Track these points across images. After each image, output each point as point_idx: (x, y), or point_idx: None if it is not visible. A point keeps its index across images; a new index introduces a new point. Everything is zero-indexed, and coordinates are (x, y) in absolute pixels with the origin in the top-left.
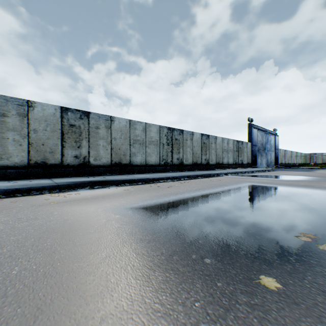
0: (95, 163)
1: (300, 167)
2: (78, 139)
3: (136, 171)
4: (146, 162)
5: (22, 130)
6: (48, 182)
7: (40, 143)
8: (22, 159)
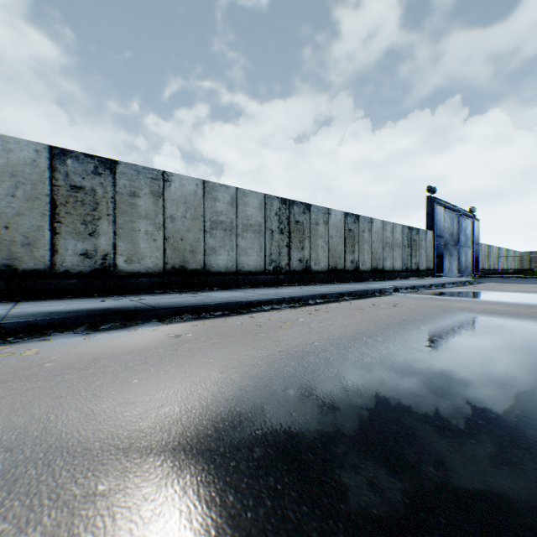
0: (129, 268)
1: (521, 276)
2: (91, 217)
3: (217, 284)
4: (239, 267)
5: None
6: None
7: None
8: None
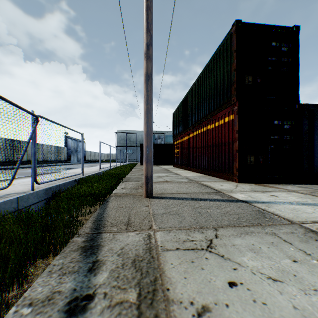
0: None
1: (96, 162)
2: None
3: None
4: None
5: None
6: None
7: None
8: None
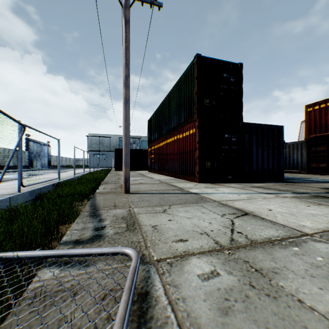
0: None
1: (64, 167)
2: None
3: None
4: None
5: None
6: None
7: None
8: None
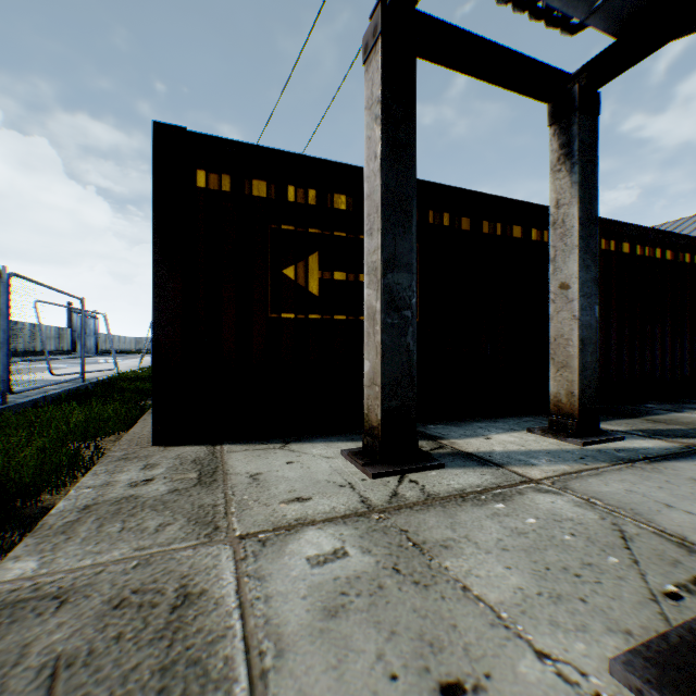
0: None
1: (123, 353)
2: None
3: None
4: None
5: None
6: None
7: None
8: None
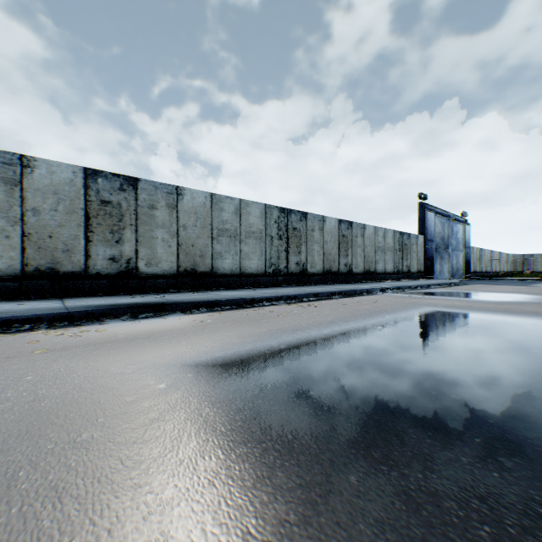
0: (148, 270)
1: (509, 278)
2: (117, 227)
3: (223, 285)
4: (242, 269)
5: (11, 210)
6: (53, 305)
7: (45, 235)
8: (11, 263)
